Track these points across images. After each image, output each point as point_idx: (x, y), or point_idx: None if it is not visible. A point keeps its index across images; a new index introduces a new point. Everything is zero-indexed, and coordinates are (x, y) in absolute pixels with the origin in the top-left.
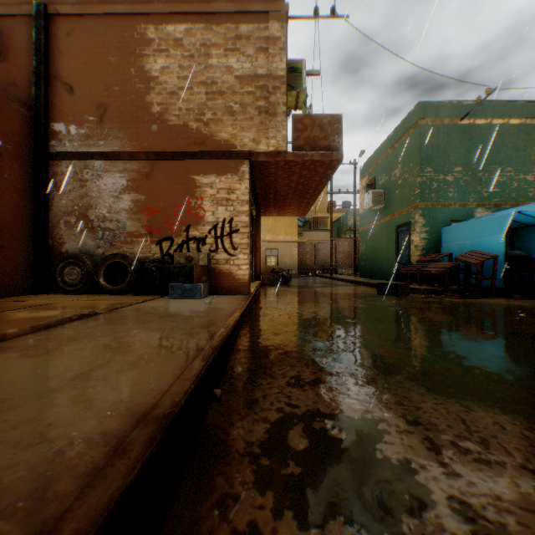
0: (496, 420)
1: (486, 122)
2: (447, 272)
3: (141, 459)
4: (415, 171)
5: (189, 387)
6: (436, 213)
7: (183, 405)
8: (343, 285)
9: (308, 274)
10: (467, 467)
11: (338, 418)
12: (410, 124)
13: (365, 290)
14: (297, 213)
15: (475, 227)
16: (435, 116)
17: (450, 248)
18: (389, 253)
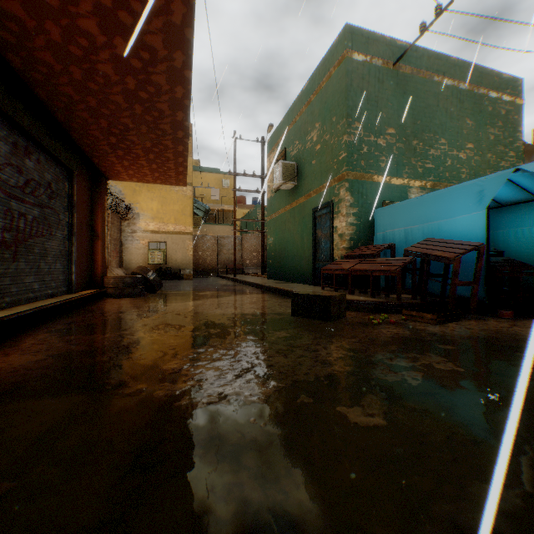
0: None
1: (421, 75)
2: (401, 274)
3: None
4: (341, 127)
5: None
6: (367, 189)
7: None
8: (242, 292)
9: (209, 275)
10: None
11: None
12: (333, 62)
13: (272, 303)
14: (169, 178)
15: (431, 204)
16: (366, 51)
17: (389, 238)
18: (303, 247)
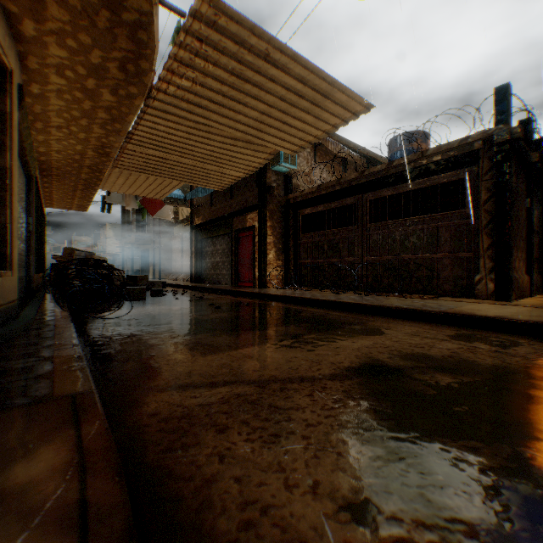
0: (485, 360)
1: None
2: None
3: (470, 315)
4: None
5: (517, 320)
6: None
7: (503, 320)
8: None
9: None
10: (459, 345)
11: (509, 346)
12: None
13: None
14: None
15: None
16: None
17: None
18: None
